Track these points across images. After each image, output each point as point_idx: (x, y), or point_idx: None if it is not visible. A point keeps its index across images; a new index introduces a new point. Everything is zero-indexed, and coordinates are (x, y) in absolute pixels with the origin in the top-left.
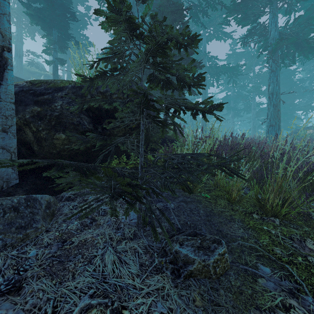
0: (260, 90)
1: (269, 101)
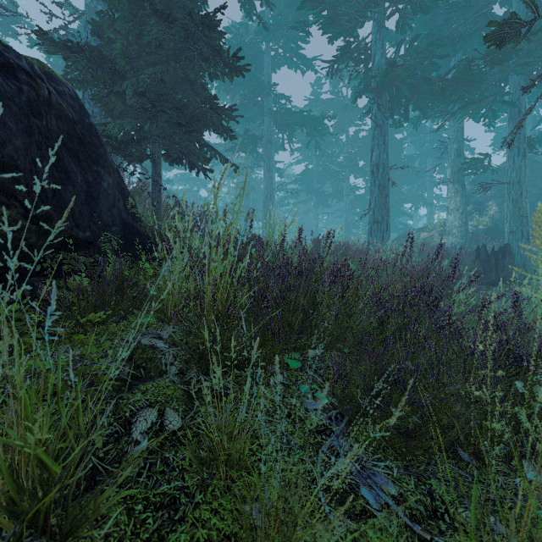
0: (357, 164)
1: (373, 178)
